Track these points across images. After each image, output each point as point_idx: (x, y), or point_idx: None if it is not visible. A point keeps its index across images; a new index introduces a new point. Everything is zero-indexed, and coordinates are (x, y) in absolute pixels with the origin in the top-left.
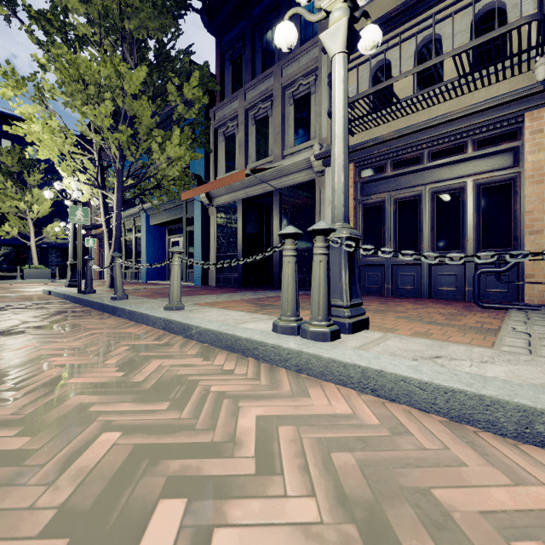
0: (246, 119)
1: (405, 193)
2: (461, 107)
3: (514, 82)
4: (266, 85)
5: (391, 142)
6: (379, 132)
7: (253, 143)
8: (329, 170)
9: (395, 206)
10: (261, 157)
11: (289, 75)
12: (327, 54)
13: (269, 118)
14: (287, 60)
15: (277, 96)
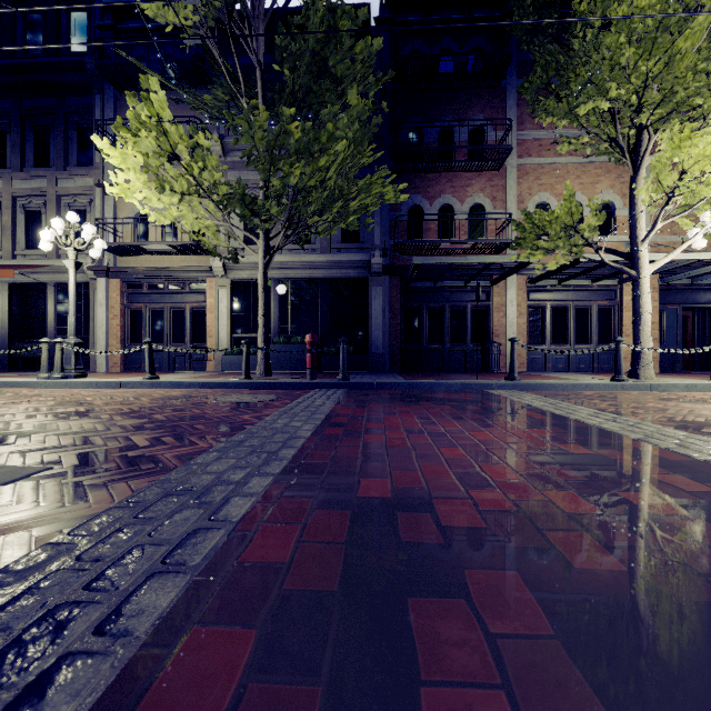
0: (13, 205)
1: (155, 306)
2: (179, 266)
3: (208, 258)
4: (40, 184)
5: (145, 272)
6: (141, 260)
7: (22, 231)
8: (100, 280)
9: (150, 313)
10: (33, 247)
11: (65, 188)
12: (100, 190)
13: (43, 215)
14: (63, 175)
15: (52, 200)
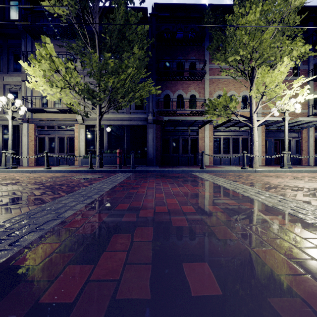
0: None
1: (51, 136)
2: (62, 118)
3: (75, 115)
4: None
5: (46, 121)
6: (44, 115)
7: None
8: (24, 124)
9: (48, 139)
10: None
11: (7, 82)
12: (24, 83)
13: None
14: (6, 75)
15: (1, 87)
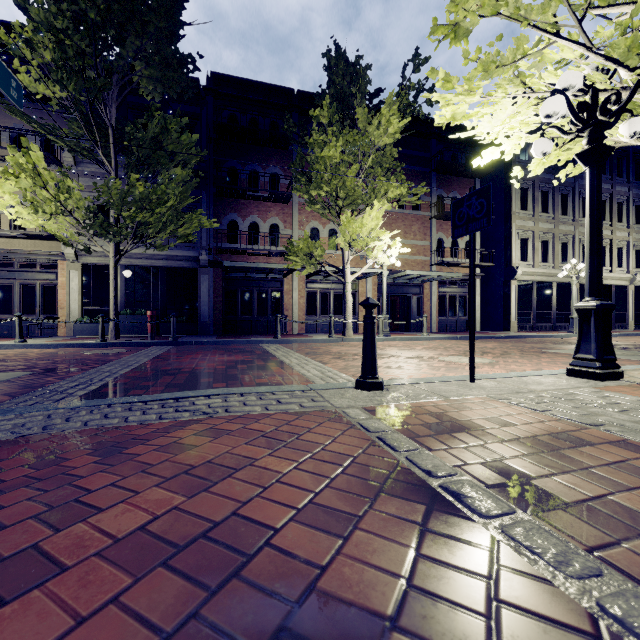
0: None
1: (4, 281)
2: (31, 250)
3: (59, 244)
4: None
5: None
6: None
7: None
8: None
9: None
10: None
11: None
12: None
13: None
14: None
15: None
